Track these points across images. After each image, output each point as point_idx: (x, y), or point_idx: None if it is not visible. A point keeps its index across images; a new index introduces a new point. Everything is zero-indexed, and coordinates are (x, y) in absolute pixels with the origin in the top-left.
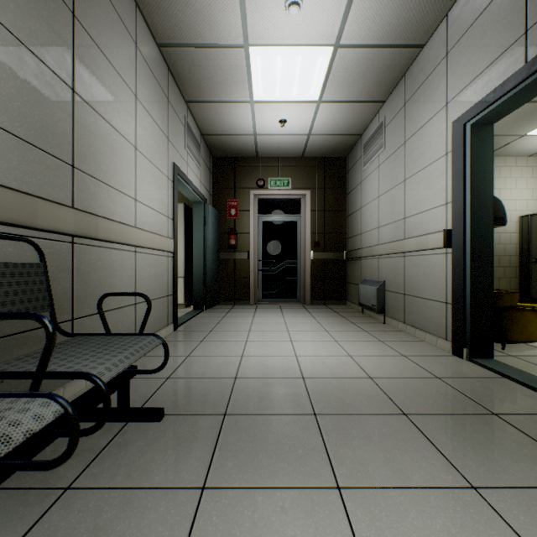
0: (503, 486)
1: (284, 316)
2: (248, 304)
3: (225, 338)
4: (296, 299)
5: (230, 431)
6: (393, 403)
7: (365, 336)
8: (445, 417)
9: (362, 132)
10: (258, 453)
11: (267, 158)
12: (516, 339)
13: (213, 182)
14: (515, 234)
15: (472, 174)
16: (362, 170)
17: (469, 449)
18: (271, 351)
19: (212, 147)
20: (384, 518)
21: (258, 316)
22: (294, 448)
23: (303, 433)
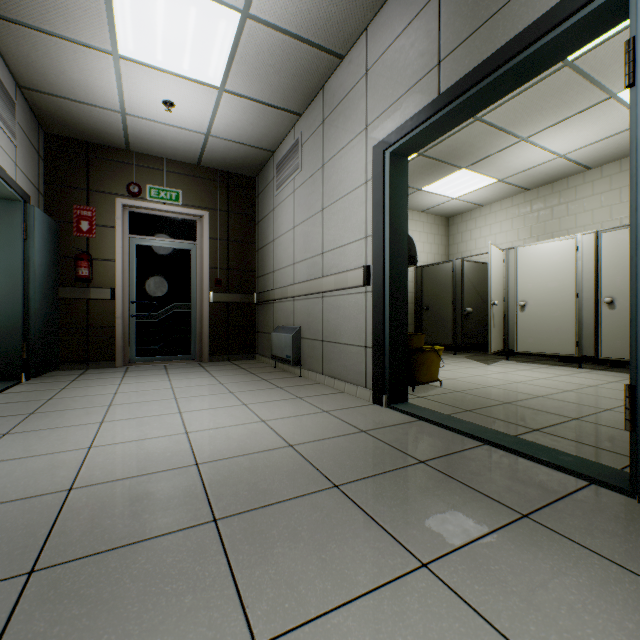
0: (450, 550)
1: (170, 379)
2: (113, 367)
3: (60, 422)
4: (190, 355)
5: (37, 608)
6: (322, 474)
7: (281, 393)
8: (379, 478)
9: (275, 149)
10: (100, 637)
11: (145, 155)
12: (423, 380)
13: (46, 173)
14: (412, 283)
15: (391, 206)
16: (276, 195)
17: (409, 512)
18: (146, 432)
19: (43, 114)
20: None
21: (127, 383)
22: (176, 597)
23: (194, 561)
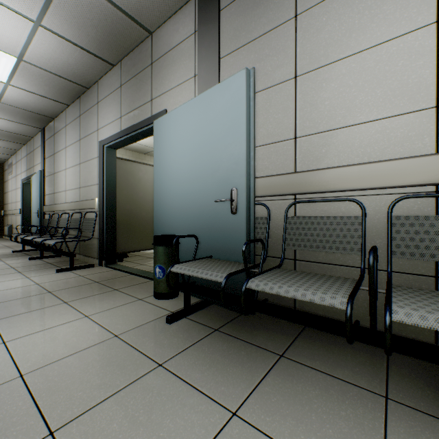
0: None
1: None
2: None
3: None
4: None
5: None
6: None
7: None
8: None
9: (8, 159)
10: None
11: None
12: None
13: None
14: None
15: (25, 195)
16: (8, 176)
17: None
18: None
19: None
20: None
21: None
22: None
23: None
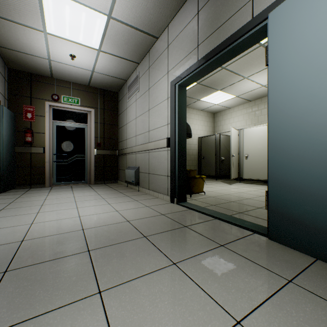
0: (186, 258)
1: (73, 193)
2: (44, 187)
3: (16, 213)
4: (84, 181)
5: (9, 283)
6: (140, 232)
7: (127, 198)
8: (165, 233)
9: (127, 79)
10: (36, 291)
11: (61, 80)
12: (195, 192)
13: (8, 88)
14: (196, 145)
15: (178, 110)
16: (127, 101)
17: (174, 245)
18: (59, 217)
19: (7, 59)
20: (128, 299)
21: (51, 194)
22: (69, 278)
23: (78, 265)
